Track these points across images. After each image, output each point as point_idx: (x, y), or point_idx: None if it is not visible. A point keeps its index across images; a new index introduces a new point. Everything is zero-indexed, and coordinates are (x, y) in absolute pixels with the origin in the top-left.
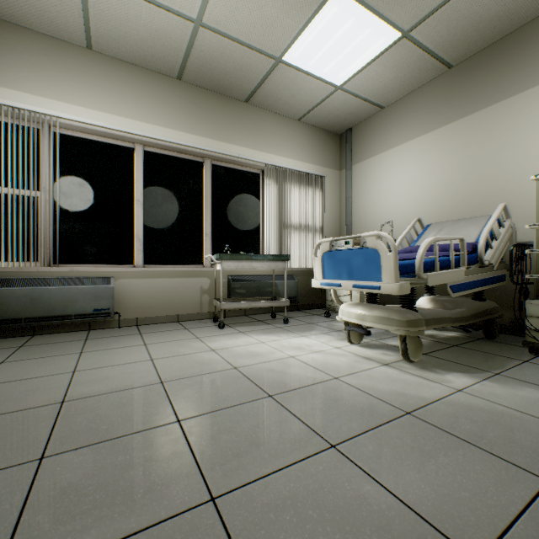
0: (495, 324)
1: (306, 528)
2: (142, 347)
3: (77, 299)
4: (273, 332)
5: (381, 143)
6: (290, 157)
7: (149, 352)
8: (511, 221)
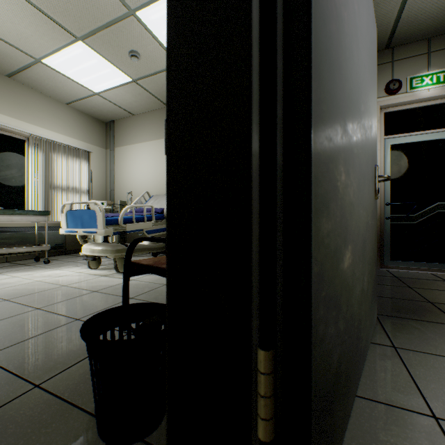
0: None
1: (3, 330)
2: None
3: None
4: (31, 270)
5: (133, 138)
6: (59, 131)
7: None
8: None
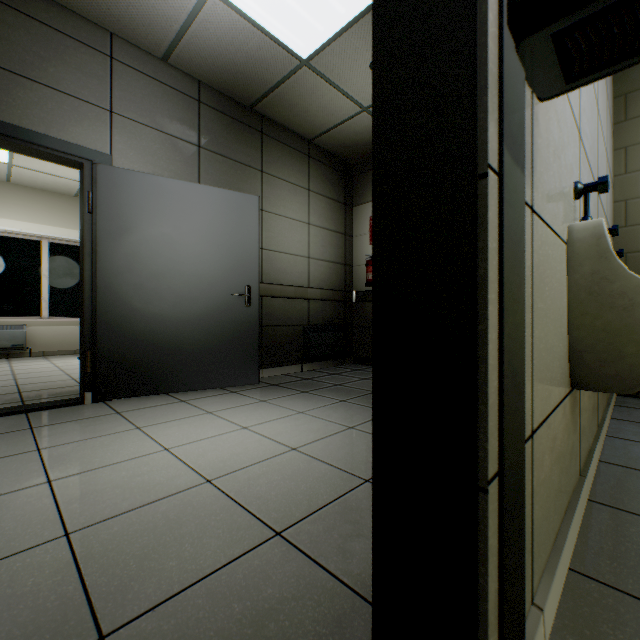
0: None
1: None
2: (48, 361)
3: (0, 338)
4: None
5: None
6: None
7: (52, 362)
8: None
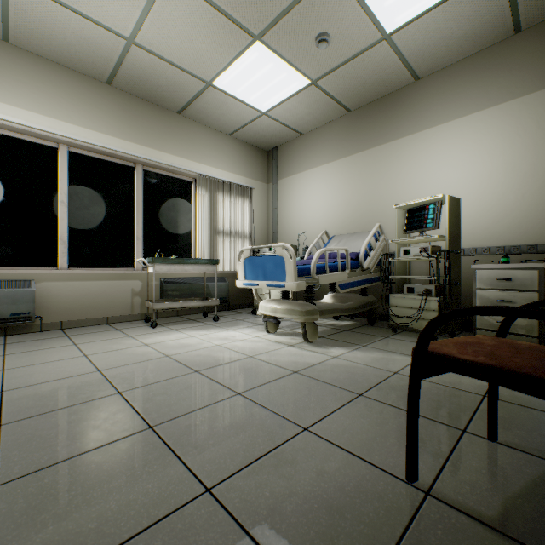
0: (375, 313)
1: (214, 430)
2: (73, 346)
3: None
4: (204, 328)
5: (300, 164)
6: (222, 168)
7: (81, 350)
8: (388, 236)
